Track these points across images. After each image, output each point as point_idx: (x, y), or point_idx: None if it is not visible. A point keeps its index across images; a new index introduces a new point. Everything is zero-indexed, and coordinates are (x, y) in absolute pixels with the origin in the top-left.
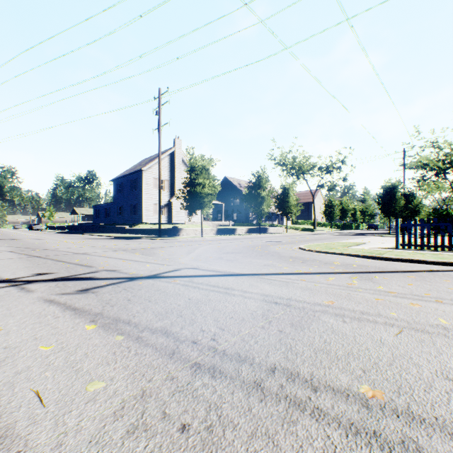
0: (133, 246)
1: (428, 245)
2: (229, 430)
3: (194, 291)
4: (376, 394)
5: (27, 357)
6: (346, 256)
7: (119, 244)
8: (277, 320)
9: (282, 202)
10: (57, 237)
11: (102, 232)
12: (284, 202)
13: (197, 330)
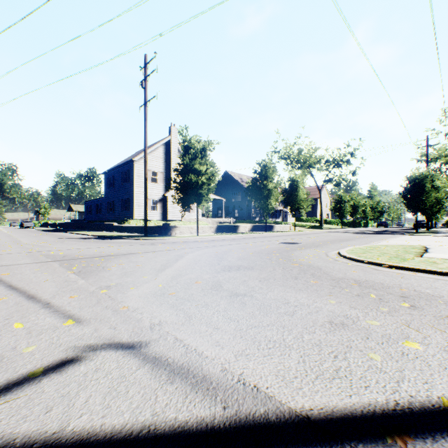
0: (92, 252)
1: None
2: None
3: None
4: None
5: None
6: None
7: (78, 247)
8: None
9: (290, 196)
10: (27, 236)
11: (91, 230)
12: (293, 195)
13: None
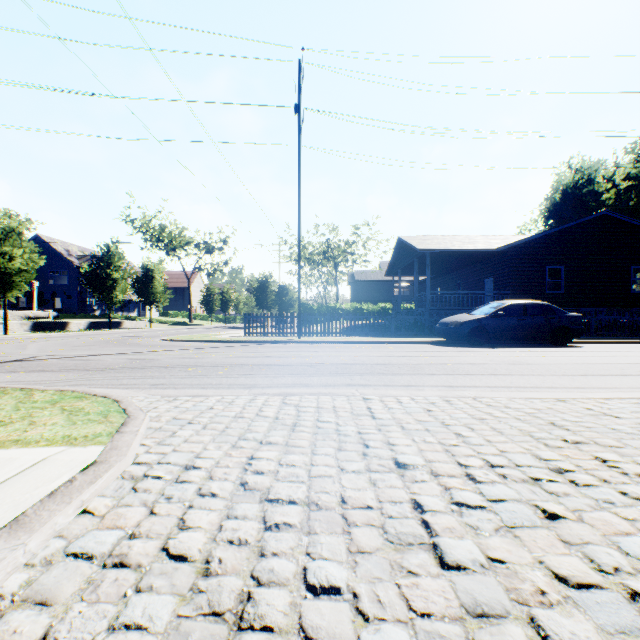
0: None
1: (264, 333)
2: (125, 371)
3: (74, 361)
4: (171, 365)
5: (5, 378)
6: (201, 342)
7: None
8: (139, 362)
9: (144, 288)
10: None
11: None
12: (148, 287)
13: (95, 367)
